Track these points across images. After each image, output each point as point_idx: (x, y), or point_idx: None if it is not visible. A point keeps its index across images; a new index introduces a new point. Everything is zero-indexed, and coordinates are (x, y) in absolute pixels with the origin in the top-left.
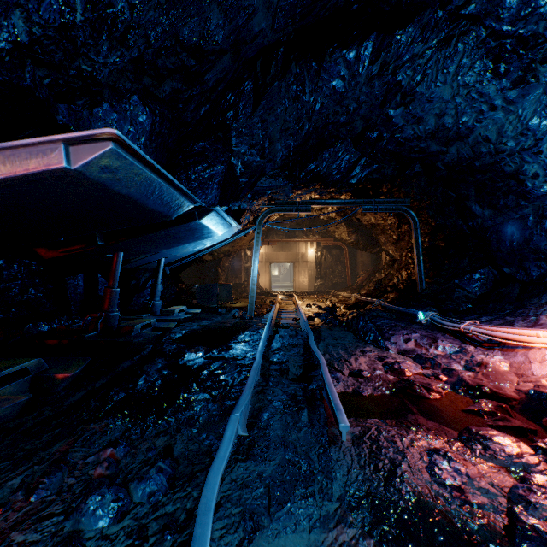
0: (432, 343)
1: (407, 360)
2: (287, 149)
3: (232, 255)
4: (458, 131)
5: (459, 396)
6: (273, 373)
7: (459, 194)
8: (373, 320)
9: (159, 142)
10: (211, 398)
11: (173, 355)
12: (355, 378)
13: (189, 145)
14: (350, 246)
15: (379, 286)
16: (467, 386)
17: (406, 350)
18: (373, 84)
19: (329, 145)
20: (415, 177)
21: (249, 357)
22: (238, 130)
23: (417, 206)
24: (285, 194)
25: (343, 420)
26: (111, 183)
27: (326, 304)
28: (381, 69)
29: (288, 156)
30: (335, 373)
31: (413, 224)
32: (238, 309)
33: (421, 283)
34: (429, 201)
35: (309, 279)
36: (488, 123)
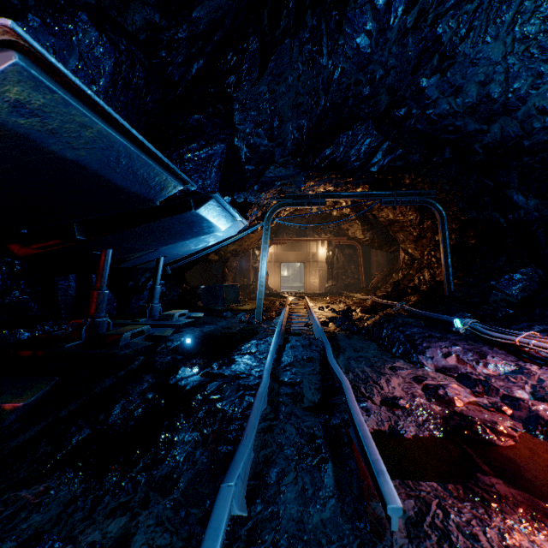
0: (479, 359)
1: (449, 381)
2: (299, 130)
3: (240, 255)
4: (507, 101)
5: (538, 440)
6: (284, 399)
7: (497, 182)
8: (401, 328)
9: (130, 96)
10: (201, 440)
11: (165, 371)
12: (389, 408)
13: (181, 118)
14: (365, 245)
15: (397, 288)
16: (547, 427)
17: (446, 368)
18: (405, 41)
19: (347, 127)
20: (444, 164)
21: (255, 375)
22: (241, 101)
23: (444, 198)
24: (296, 186)
25: (391, 497)
26: (41, 137)
27: (339, 307)
28: (417, 20)
29: (300, 140)
30: (363, 402)
31: (439, 218)
32: (244, 313)
33: (449, 284)
34: (459, 192)
35: (321, 280)
36: (546, 89)
